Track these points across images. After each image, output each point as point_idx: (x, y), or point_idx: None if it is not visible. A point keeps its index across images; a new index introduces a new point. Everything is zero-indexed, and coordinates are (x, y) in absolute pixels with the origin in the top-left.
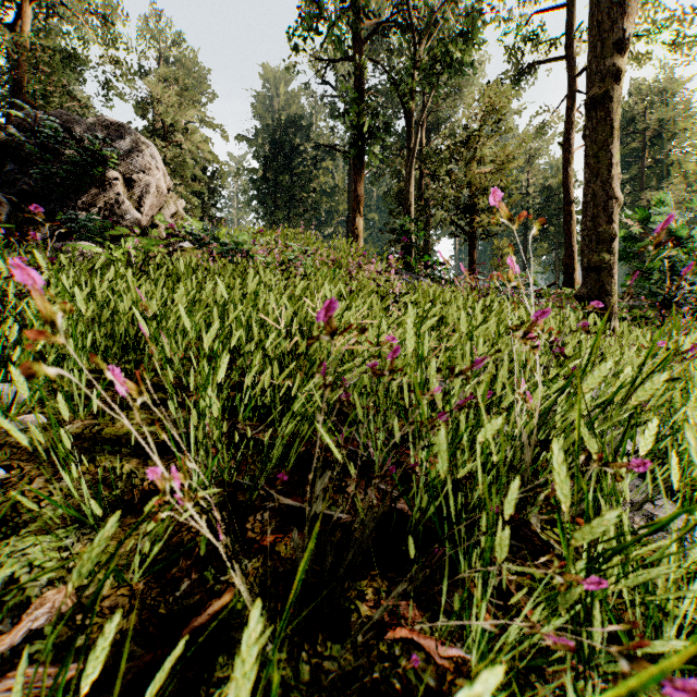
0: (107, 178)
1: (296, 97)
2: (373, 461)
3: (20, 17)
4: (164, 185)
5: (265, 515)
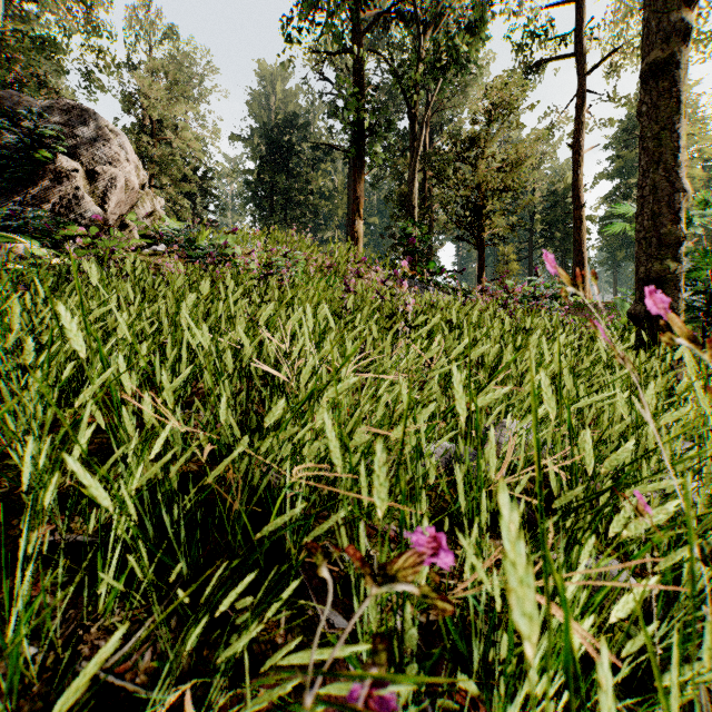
0: (65, 169)
1: (294, 95)
2: None
3: None
4: (136, 180)
5: None
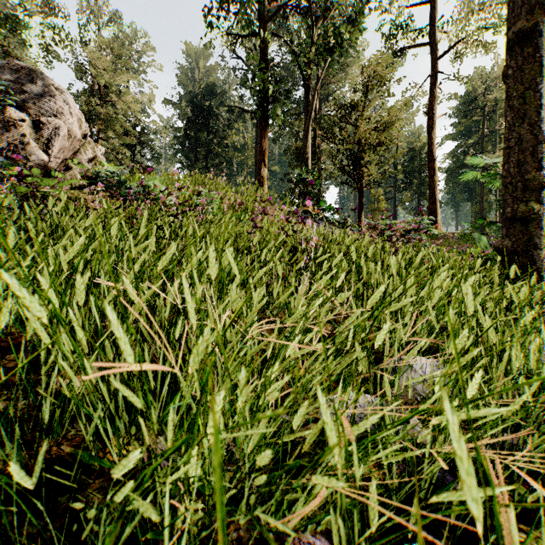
0: (14, 119)
1: (213, 70)
2: None
3: None
4: (78, 130)
5: None
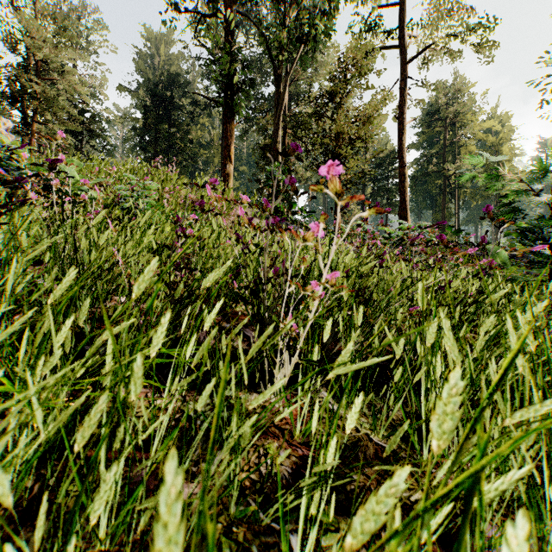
0: None
1: (176, 59)
2: None
3: None
4: None
5: None
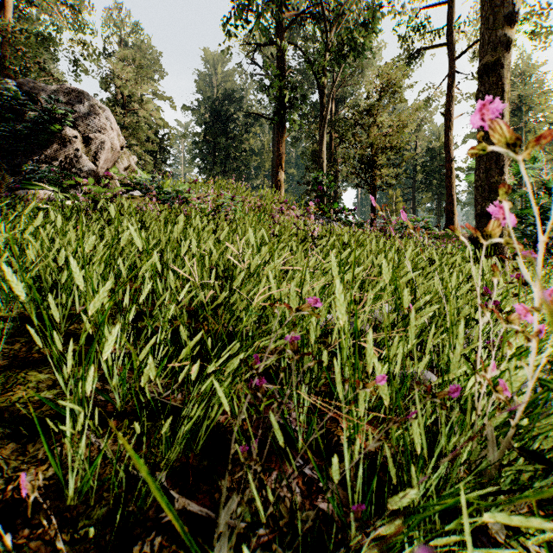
0: (67, 136)
1: (231, 75)
2: (295, 431)
3: (3, 6)
4: (118, 143)
5: (156, 541)
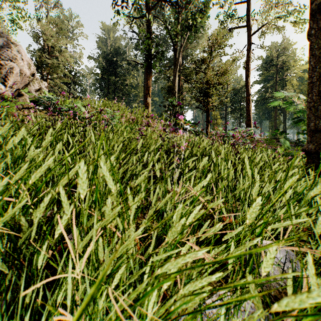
0: None
1: (118, 39)
2: None
3: None
4: (27, 70)
5: None
